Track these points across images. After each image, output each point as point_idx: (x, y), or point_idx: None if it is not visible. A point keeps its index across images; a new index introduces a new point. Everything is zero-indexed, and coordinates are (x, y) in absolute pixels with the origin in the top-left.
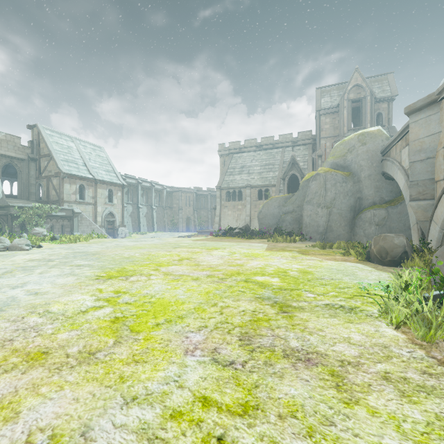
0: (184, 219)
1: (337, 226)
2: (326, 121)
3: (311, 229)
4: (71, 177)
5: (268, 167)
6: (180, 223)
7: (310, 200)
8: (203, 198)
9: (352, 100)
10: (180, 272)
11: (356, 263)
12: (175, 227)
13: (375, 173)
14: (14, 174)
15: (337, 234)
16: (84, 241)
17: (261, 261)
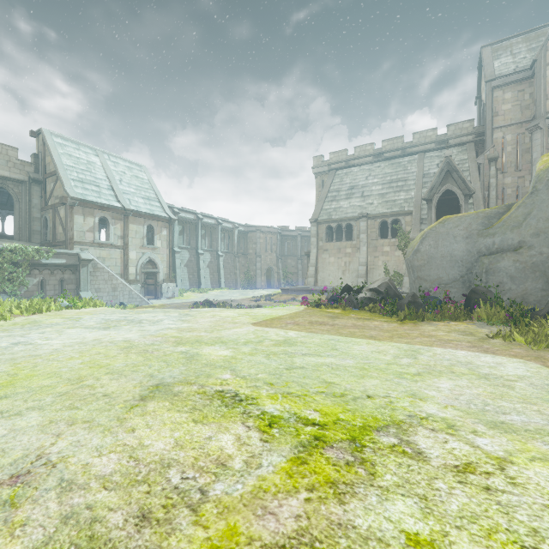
0: (264, 270)
1: None
2: (505, 98)
3: None
4: (86, 205)
5: (395, 185)
6: (257, 275)
7: None
8: (290, 240)
9: None
10: None
11: None
12: (251, 282)
13: None
14: None
15: None
16: None
17: None
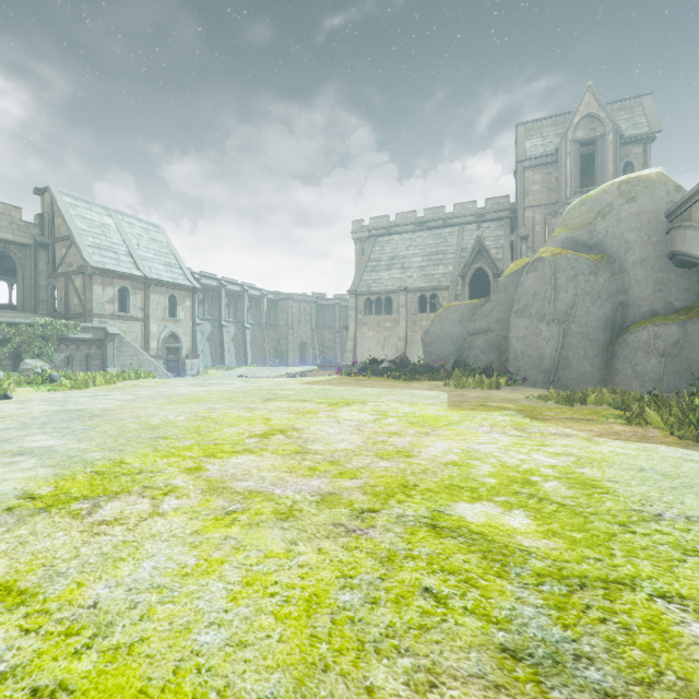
0: (297, 345)
1: (579, 357)
2: (535, 179)
3: (527, 362)
4: (105, 274)
5: (435, 258)
6: (289, 351)
7: (524, 308)
8: (328, 310)
9: (580, 141)
10: (251, 483)
11: (686, 450)
12: (282, 359)
13: (655, 256)
14: (15, 270)
15: (579, 373)
16: (106, 384)
17: (452, 441)
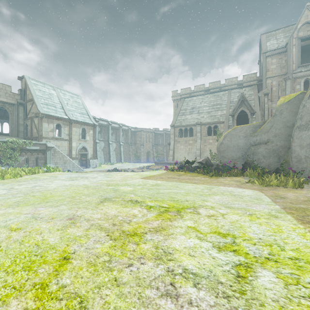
0: (145, 153)
1: None
2: (272, 62)
3: None
4: (49, 117)
5: (216, 107)
6: (141, 155)
7: (307, 123)
8: (160, 136)
9: (301, 38)
10: None
11: None
12: (138, 159)
13: None
14: None
15: None
16: (14, 177)
17: None
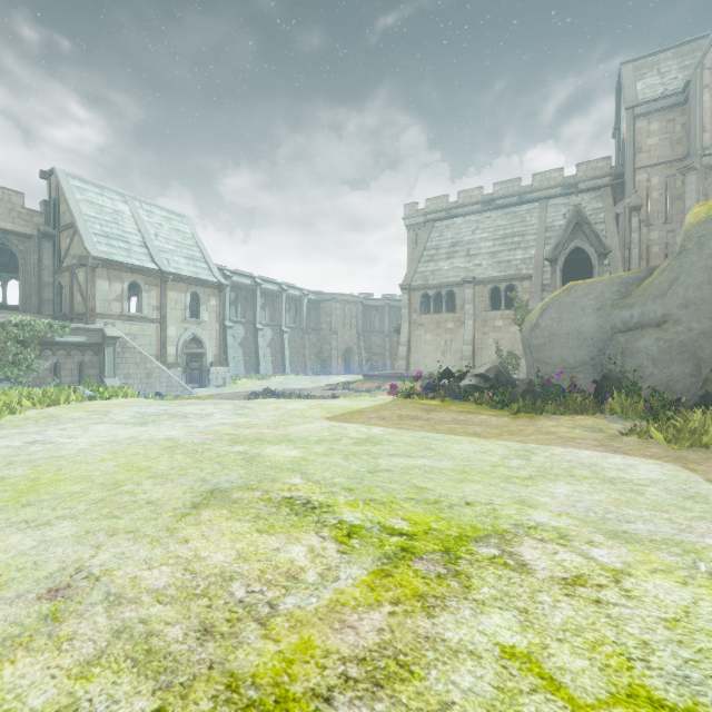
0: (341, 351)
1: None
2: (650, 130)
3: None
4: (112, 266)
5: (510, 241)
6: (332, 357)
7: None
8: (375, 312)
9: None
10: None
11: None
12: (325, 366)
13: None
14: None
15: None
16: None
17: None
